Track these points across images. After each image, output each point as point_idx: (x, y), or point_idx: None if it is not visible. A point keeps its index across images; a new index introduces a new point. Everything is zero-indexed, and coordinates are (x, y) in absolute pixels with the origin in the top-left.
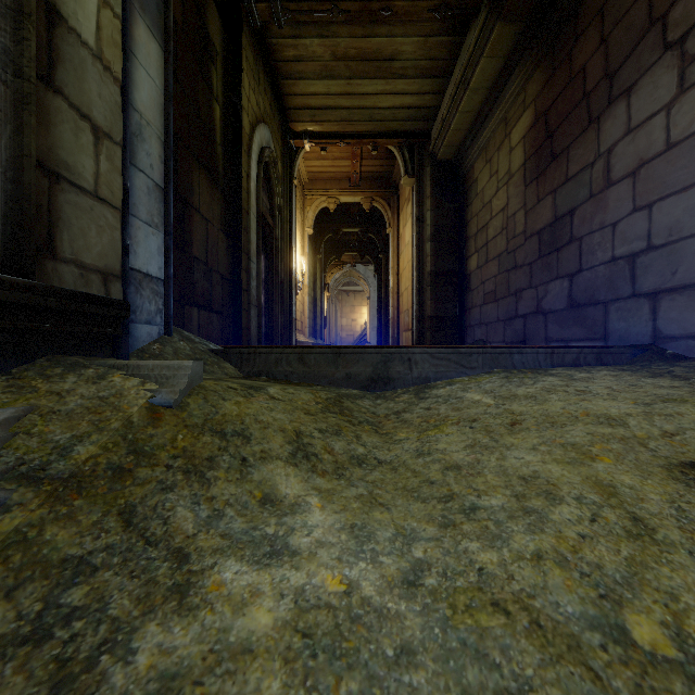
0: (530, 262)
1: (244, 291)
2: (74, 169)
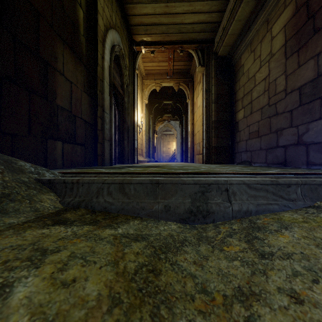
0: (290, 109)
1: (99, 131)
2: None
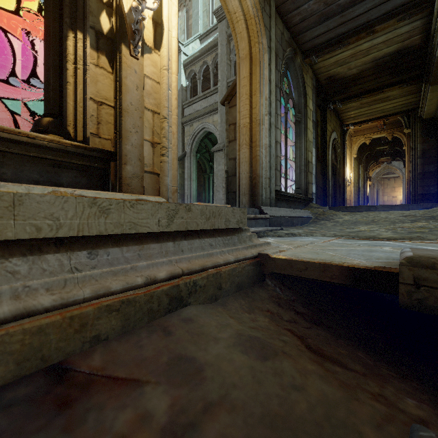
0: None
1: (327, 191)
2: (309, 181)
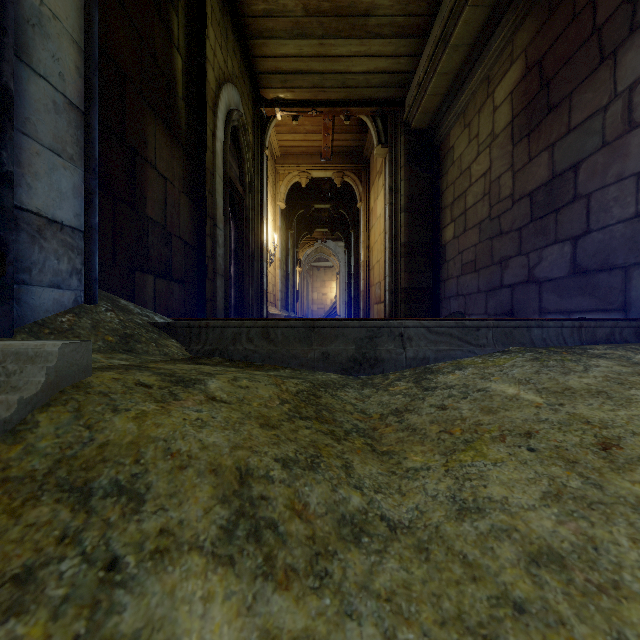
0: (519, 227)
1: (209, 259)
2: None
